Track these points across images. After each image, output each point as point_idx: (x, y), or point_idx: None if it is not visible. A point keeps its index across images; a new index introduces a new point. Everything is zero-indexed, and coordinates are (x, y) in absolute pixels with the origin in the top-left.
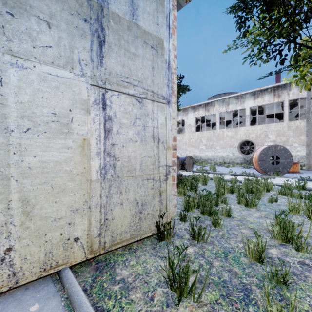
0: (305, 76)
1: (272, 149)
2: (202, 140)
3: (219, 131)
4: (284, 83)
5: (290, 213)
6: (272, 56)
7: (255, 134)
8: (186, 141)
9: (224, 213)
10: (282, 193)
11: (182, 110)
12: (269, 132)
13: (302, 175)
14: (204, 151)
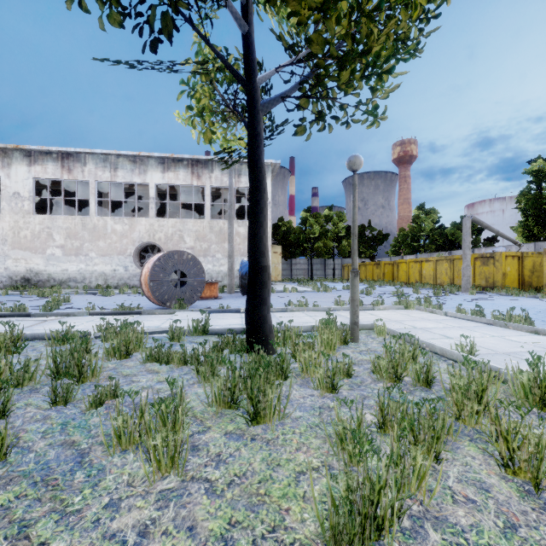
0: (204, 112)
1: (174, 259)
2: (53, 234)
3: (96, 219)
4: (205, 158)
5: (112, 453)
6: (136, 25)
7: (165, 233)
8: (5, 234)
9: None
10: (155, 356)
11: None
12: (186, 232)
13: (220, 301)
14: (58, 261)
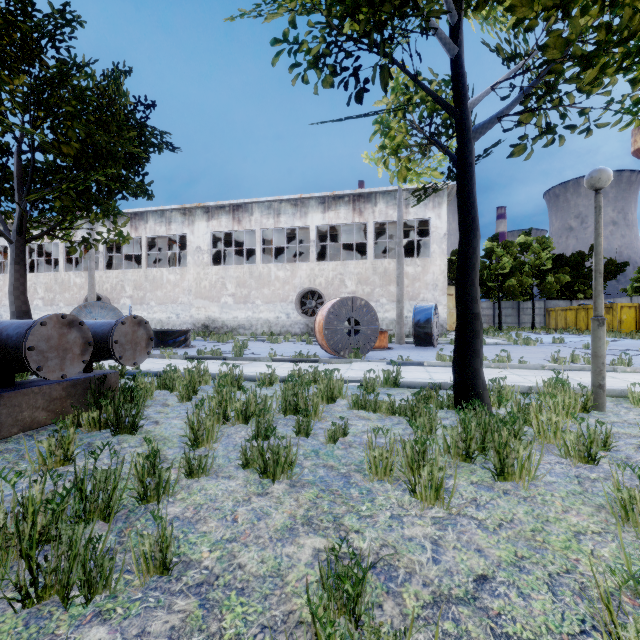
0: (399, 149)
1: (348, 306)
2: (226, 284)
3: (261, 267)
4: (368, 191)
5: (372, 480)
6: (341, 80)
7: (325, 278)
8: (190, 285)
9: (143, 563)
10: (361, 403)
11: (180, 213)
12: (347, 276)
13: (393, 353)
14: (230, 309)
